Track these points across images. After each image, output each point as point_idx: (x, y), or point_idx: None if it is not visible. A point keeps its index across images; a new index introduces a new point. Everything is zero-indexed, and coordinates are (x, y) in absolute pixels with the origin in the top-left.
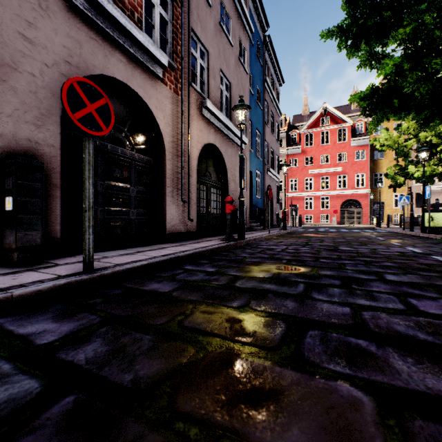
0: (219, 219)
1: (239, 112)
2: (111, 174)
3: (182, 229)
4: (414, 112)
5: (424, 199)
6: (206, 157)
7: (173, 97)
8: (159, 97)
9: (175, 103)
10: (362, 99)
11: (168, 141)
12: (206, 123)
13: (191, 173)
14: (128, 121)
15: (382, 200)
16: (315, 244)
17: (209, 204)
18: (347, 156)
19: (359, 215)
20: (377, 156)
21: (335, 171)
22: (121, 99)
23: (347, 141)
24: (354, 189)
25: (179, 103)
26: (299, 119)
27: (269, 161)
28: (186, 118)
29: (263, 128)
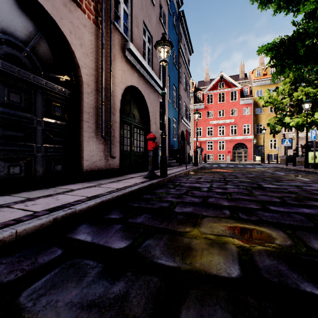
0: (142, 156)
1: (161, 49)
2: (3, 98)
3: (104, 166)
4: (314, 63)
5: (307, 141)
6: (129, 99)
7: (93, 29)
8: (74, 22)
9: (94, 35)
10: (270, 49)
11: (87, 73)
12: (129, 66)
13: (114, 110)
14: (31, 40)
15: (262, 144)
16: (234, 181)
17: (133, 143)
18: (237, 111)
19: (245, 155)
20: (257, 112)
21: (228, 122)
22: (21, 11)
23: (237, 101)
24: (242, 135)
25: (99, 37)
26: (202, 84)
27: (182, 112)
28: (108, 55)
29: (178, 84)
